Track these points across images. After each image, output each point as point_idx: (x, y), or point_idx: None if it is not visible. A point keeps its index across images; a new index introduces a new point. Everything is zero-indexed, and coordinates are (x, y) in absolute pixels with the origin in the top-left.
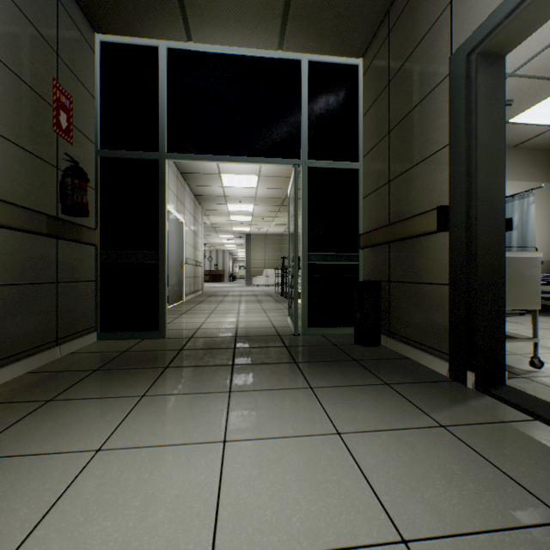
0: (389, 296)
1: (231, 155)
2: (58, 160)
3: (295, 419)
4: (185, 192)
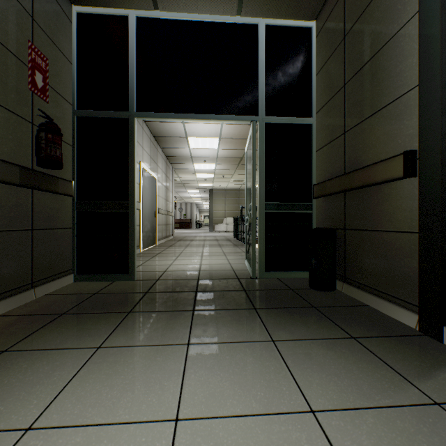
0: (345, 243)
1: (194, 113)
2: (33, 116)
3: (258, 386)
4: (157, 153)
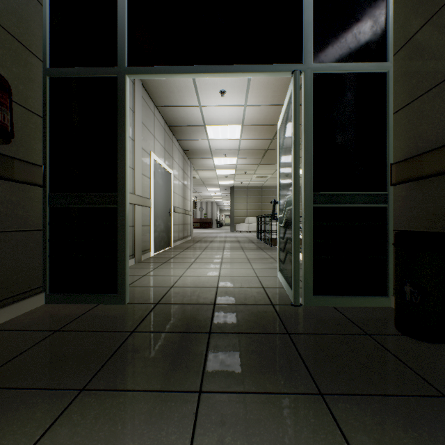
0: None
1: (208, 64)
2: None
3: None
4: (173, 146)
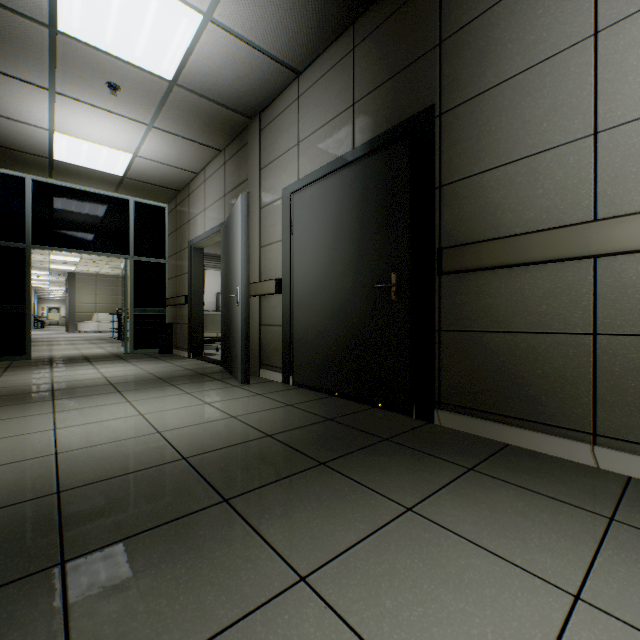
0: (177, 330)
1: (82, 249)
2: None
3: (121, 365)
4: None
